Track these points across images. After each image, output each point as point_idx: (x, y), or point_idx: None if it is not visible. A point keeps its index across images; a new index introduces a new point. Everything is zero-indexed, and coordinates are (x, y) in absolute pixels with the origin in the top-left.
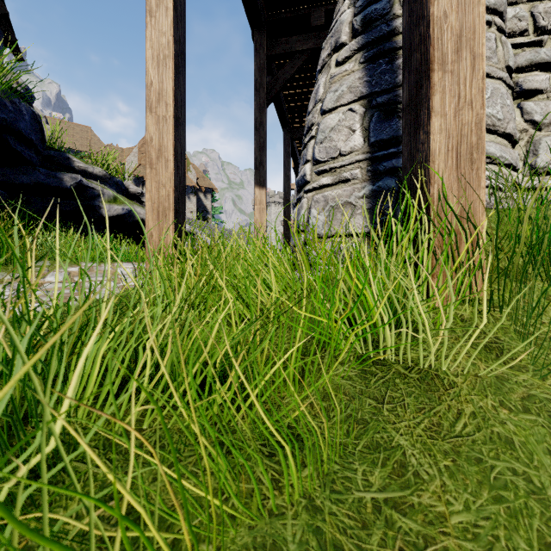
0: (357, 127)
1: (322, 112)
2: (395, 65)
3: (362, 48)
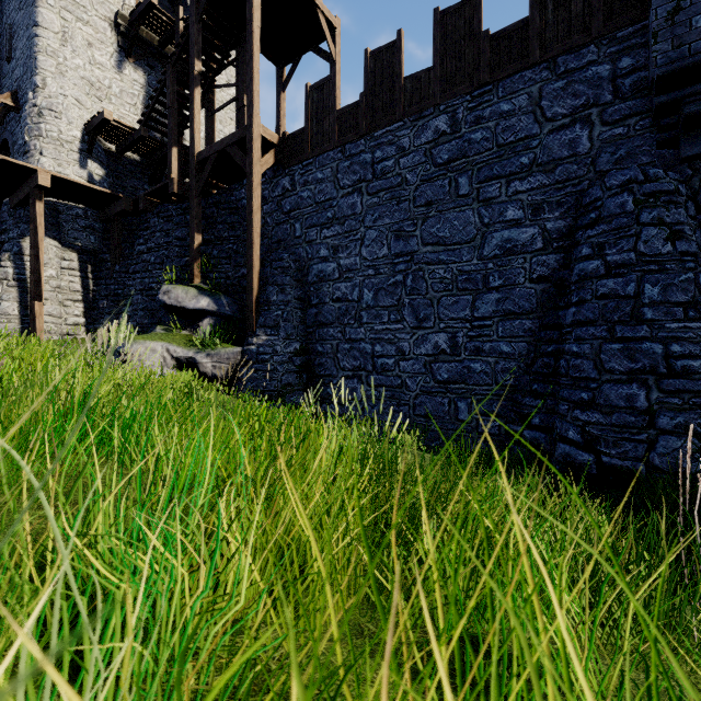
0: (17, 309)
1: (2, 299)
2: (29, 296)
3: (18, 287)
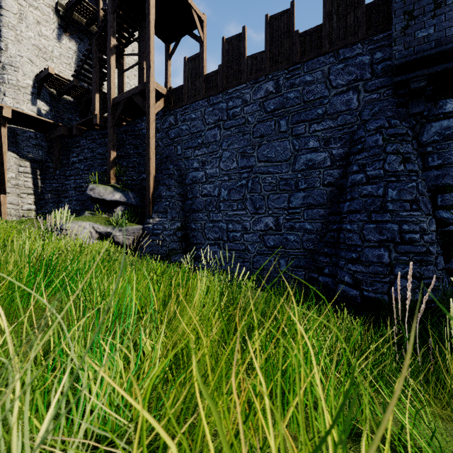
0: None
1: None
2: None
3: None
